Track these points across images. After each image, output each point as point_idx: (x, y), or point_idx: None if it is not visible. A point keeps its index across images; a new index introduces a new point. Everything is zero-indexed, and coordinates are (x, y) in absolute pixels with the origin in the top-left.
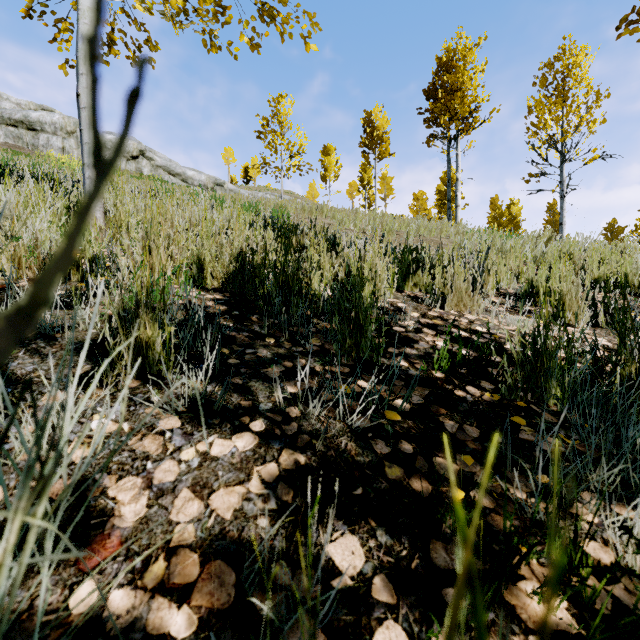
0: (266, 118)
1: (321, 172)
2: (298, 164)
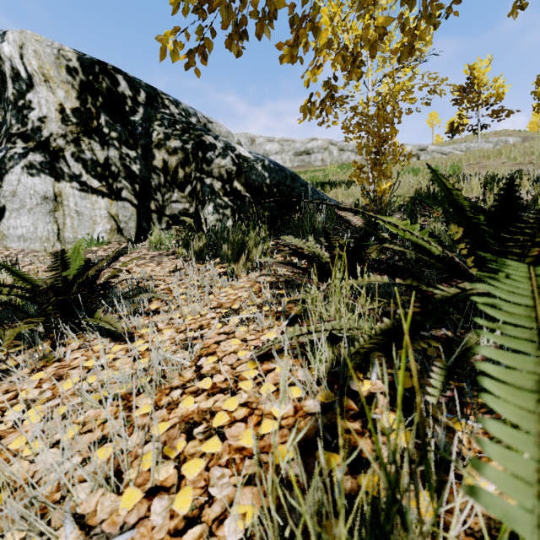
0: (461, 87)
1: (533, 104)
2: (496, 112)
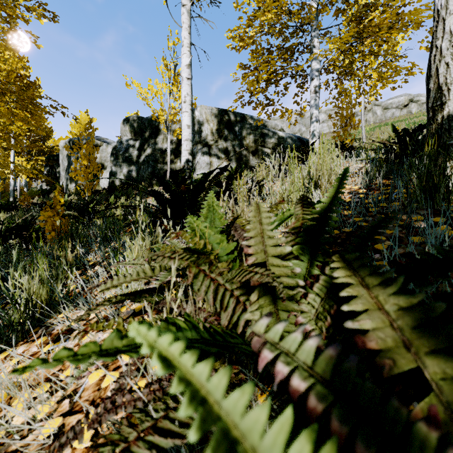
0: None
1: None
2: None
